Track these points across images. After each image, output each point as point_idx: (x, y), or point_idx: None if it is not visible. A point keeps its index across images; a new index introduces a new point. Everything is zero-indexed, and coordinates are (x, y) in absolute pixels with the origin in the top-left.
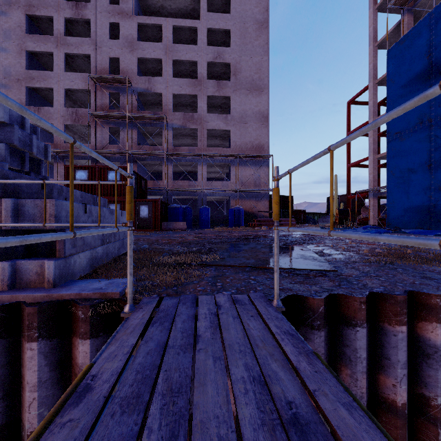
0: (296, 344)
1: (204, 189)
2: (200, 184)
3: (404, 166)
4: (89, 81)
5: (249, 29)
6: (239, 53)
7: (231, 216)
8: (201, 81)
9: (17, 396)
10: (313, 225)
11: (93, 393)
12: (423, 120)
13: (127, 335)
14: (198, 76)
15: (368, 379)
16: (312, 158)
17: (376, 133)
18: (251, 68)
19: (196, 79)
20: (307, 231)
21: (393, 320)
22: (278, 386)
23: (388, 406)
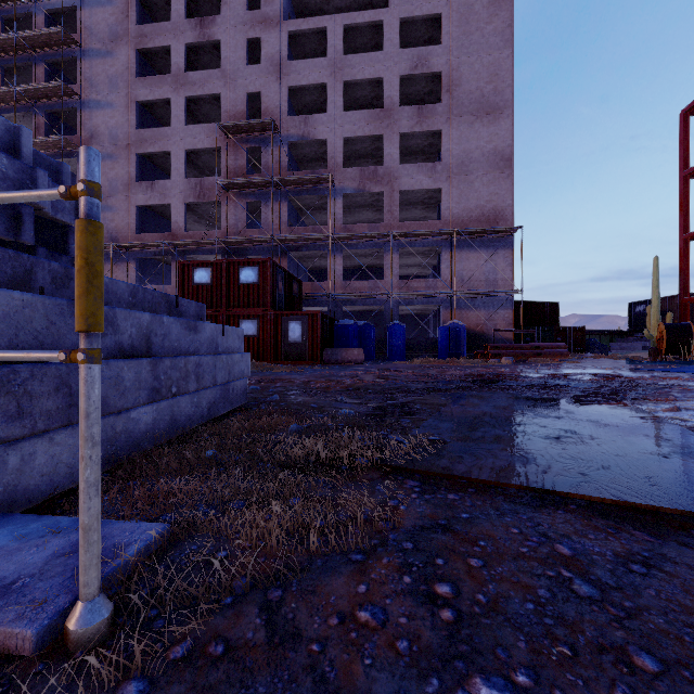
0: None
1: (396, 294)
2: (387, 285)
3: None
4: (218, 135)
5: (476, 6)
6: (457, 52)
7: (442, 338)
8: (390, 111)
9: None
10: (603, 356)
11: None
12: None
13: None
14: (385, 103)
15: None
16: None
17: None
18: (479, 75)
19: (382, 108)
20: None
21: None
22: None
23: None
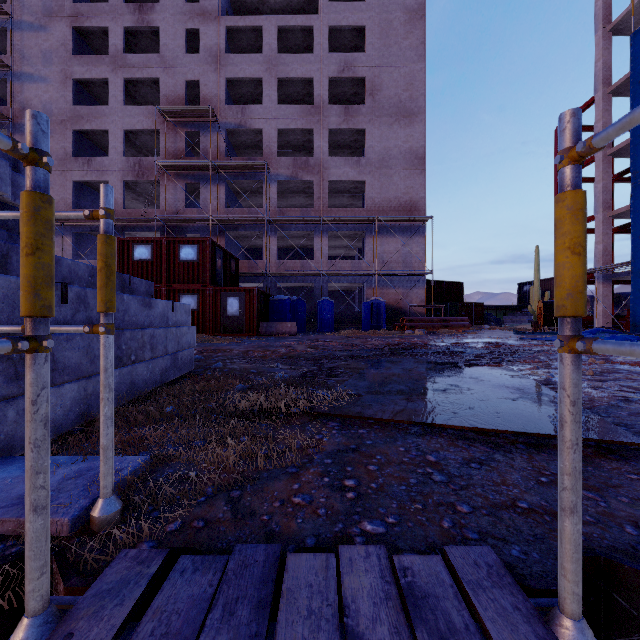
0: None
1: (325, 272)
2: (318, 264)
3: None
4: (157, 117)
5: (395, 22)
6: (378, 61)
7: (366, 312)
8: (320, 108)
9: None
10: (497, 328)
11: None
12: None
13: None
14: (316, 101)
15: None
16: None
17: (609, 175)
18: (397, 83)
19: (313, 105)
20: None
21: None
22: None
23: None
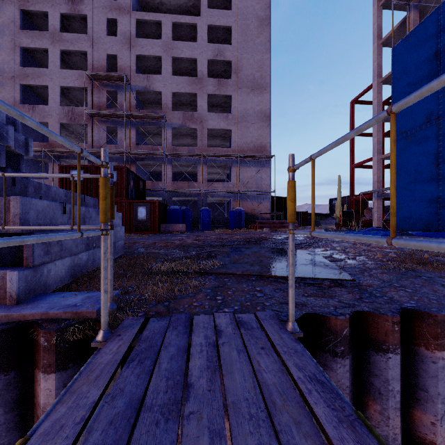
0: (331, 402)
1: (205, 190)
2: (200, 185)
3: (411, 166)
4: (85, 79)
5: (251, 26)
6: (240, 50)
7: (232, 217)
8: (201, 79)
9: None
10: (316, 227)
11: None
12: (430, 119)
13: (89, 385)
14: (198, 74)
15: (401, 415)
16: (353, 132)
17: (381, 133)
18: (252, 66)
19: (196, 77)
20: (344, 236)
21: (431, 343)
22: None
23: None
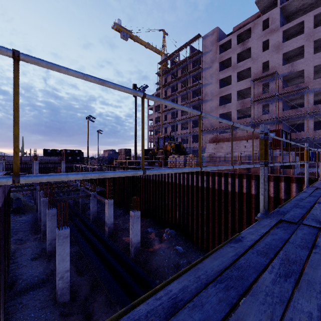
0: None
1: None
2: None
3: None
4: (250, 82)
5: None
6: None
7: None
8: None
9: (289, 194)
10: None
11: None
12: None
13: None
14: None
15: None
16: None
17: None
18: None
19: None
20: None
21: None
22: None
23: None
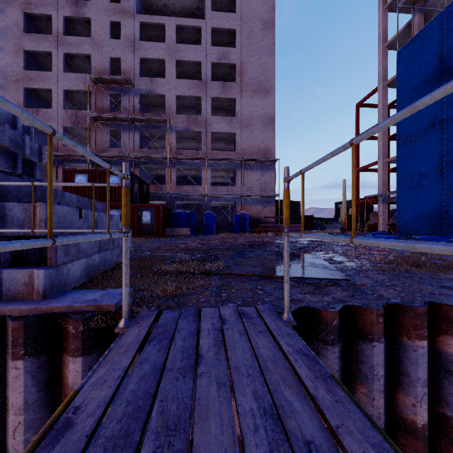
0: (312, 367)
1: (209, 194)
2: (204, 189)
3: (415, 170)
4: (89, 82)
5: (255, 29)
6: (244, 53)
7: (236, 221)
8: (205, 82)
9: (1, 419)
10: (320, 231)
11: (73, 430)
12: (434, 123)
13: (120, 356)
14: (202, 77)
15: (385, 398)
16: (329, 155)
17: (386, 136)
18: (257, 69)
19: (200, 80)
20: (324, 237)
21: (412, 333)
22: (294, 421)
23: (407, 427)
